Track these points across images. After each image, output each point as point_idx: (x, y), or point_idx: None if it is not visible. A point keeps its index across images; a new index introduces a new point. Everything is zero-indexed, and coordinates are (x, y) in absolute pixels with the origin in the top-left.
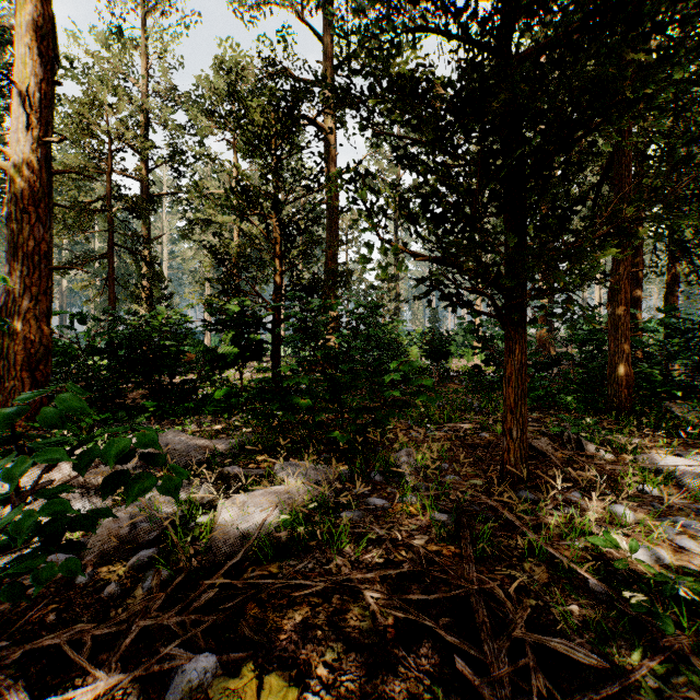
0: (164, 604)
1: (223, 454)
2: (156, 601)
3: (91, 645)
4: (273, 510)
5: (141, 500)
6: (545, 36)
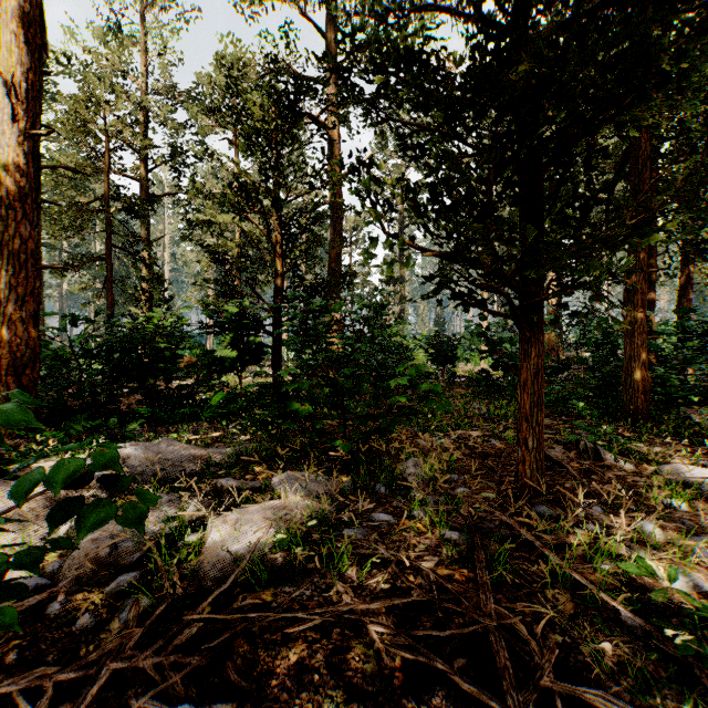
0: (142, 640)
1: (219, 464)
2: (133, 636)
3: (52, 693)
4: (268, 529)
5: None
6: (568, 6)
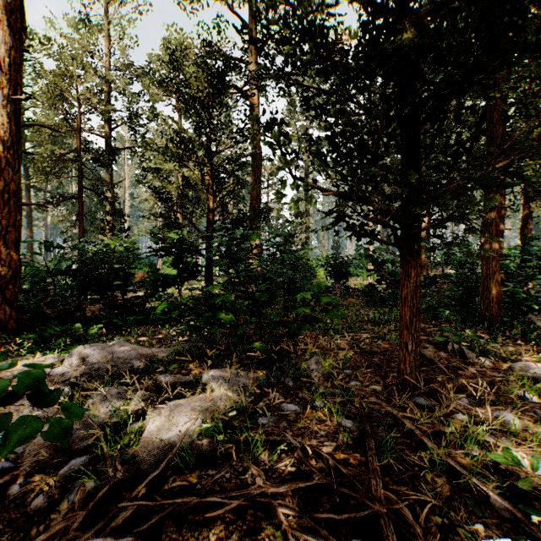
0: (85, 519)
1: (161, 361)
2: (77, 518)
3: None
4: (196, 419)
5: None
6: None
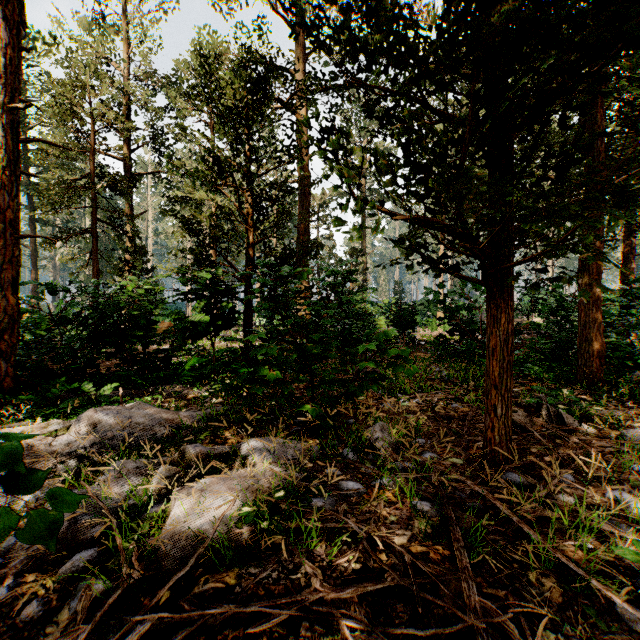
0: (90, 635)
1: (190, 427)
2: (79, 633)
3: None
4: (234, 502)
5: (87, 487)
6: None
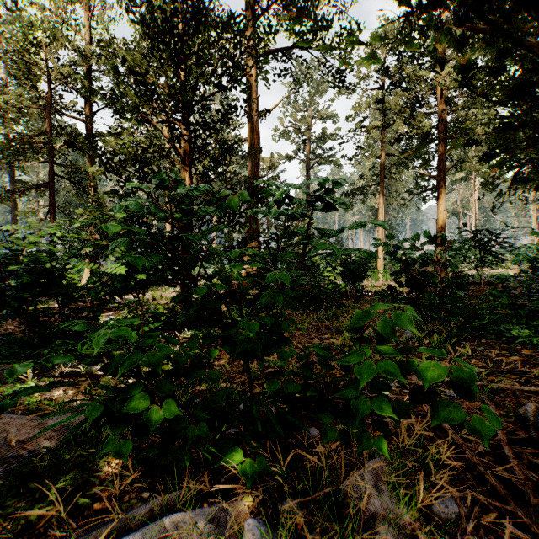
0: None
1: (54, 453)
2: None
3: None
4: None
5: None
6: None
